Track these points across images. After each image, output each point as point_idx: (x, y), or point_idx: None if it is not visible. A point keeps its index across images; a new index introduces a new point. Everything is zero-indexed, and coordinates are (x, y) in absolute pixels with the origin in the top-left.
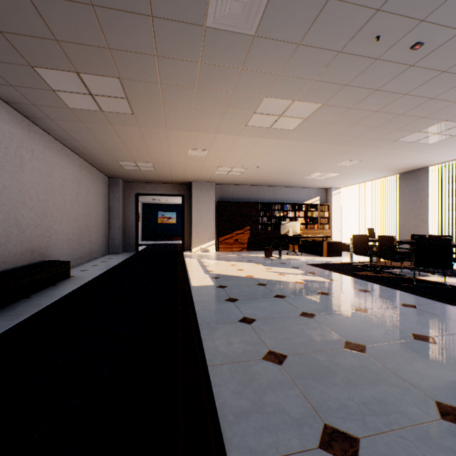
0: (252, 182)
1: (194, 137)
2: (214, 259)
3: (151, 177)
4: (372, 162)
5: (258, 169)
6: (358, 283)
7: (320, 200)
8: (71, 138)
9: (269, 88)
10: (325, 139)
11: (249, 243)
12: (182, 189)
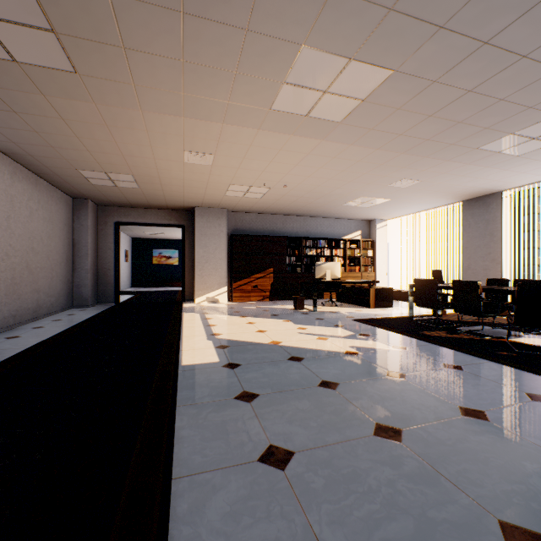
0: (277, 210)
1: (190, 128)
2: (225, 314)
3: (135, 198)
4: (435, 182)
5: (286, 189)
6: (437, 351)
7: (361, 235)
8: None
9: (313, 24)
10: (384, 141)
11: (273, 290)
12: (182, 217)
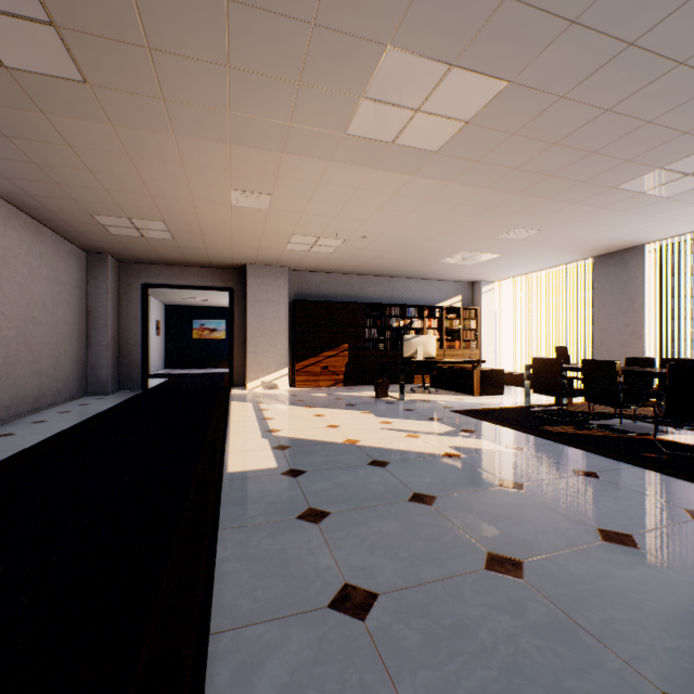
0: (353, 268)
1: (239, 159)
2: (285, 404)
3: (169, 252)
4: (559, 232)
5: (365, 241)
6: (564, 453)
7: (462, 301)
8: None
9: (402, 17)
10: (494, 178)
11: (348, 372)
12: (230, 277)
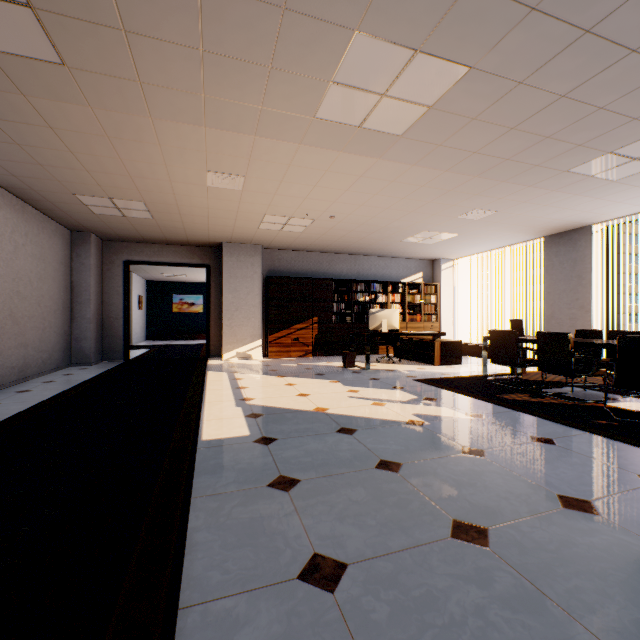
0: (322, 247)
1: (214, 142)
2: (259, 373)
3: (149, 231)
4: (514, 213)
5: (333, 221)
6: (521, 420)
7: (423, 278)
8: None
9: (369, 2)
10: (455, 161)
11: (317, 343)
12: (207, 255)
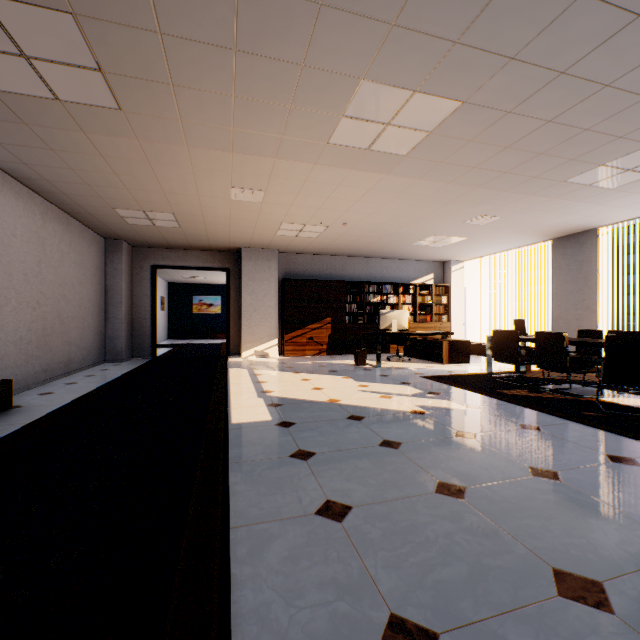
0: (335, 250)
1: (239, 164)
2: (276, 370)
3: (175, 238)
4: (518, 218)
5: (346, 227)
6: (514, 411)
7: (434, 279)
8: (16, 160)
9: (373, 59)
10: (456, 175)
11: (331, 343)
12: (227, 259)
